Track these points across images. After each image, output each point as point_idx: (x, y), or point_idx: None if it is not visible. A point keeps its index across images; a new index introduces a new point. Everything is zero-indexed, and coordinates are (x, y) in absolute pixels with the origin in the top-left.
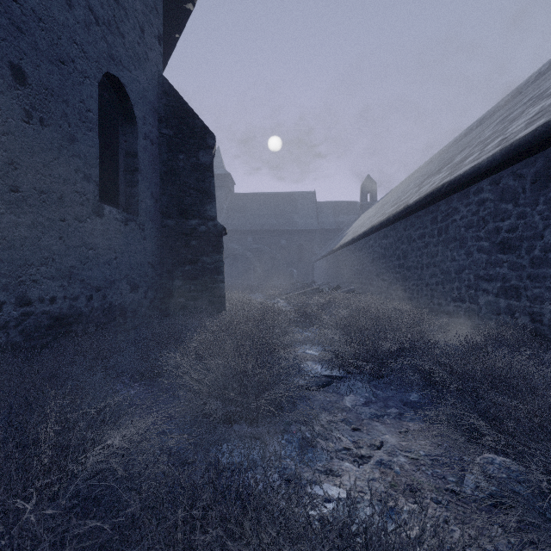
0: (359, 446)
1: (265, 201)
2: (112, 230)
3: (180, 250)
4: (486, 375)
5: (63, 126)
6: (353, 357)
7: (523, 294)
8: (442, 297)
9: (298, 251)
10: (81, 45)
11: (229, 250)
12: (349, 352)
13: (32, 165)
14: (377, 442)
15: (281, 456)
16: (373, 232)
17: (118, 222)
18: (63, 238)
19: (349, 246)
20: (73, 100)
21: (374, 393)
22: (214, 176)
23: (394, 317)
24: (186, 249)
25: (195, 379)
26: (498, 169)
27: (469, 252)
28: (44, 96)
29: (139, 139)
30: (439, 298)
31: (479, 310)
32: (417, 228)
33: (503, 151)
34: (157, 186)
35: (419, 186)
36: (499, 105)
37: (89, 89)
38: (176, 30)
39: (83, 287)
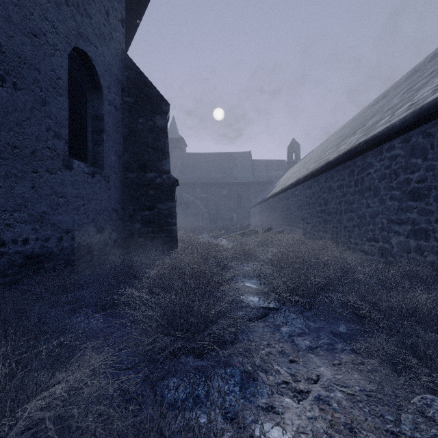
0: (297, 379)
1: (211, 159)
2: (80, 181)
3: (139, 199)
4: (408, 309)
5: (35, 90)
6: (287, 291)
7: (432, 235)
8: (358, 237)
9: (237, 200)
10: (52, 21)
11: (182, 199)
12: (284, 287)
13: (5, 123)
14: (314, 376)
15: (225, 392)
16: (299, 184)
17: (86, 174)
18: (35, 187)
19: (279, 195)
20: (45, 68)
21: (306, 324)
22: (170, 140)
23: (320, 254)
24: (144, 197)
25: (145, 315)
26: (409, 129)
27: (382, 200)
28: (17, 64)
29: (104, 104)
30: (356, 238)
31: (392, 249)
32: (336, 180)
33: (414, 113)
34: (120, 145)
35: (337, 146)
36: (401, 80)
37: (60, 60)
38: (137, 16)
39: (53, 230)
